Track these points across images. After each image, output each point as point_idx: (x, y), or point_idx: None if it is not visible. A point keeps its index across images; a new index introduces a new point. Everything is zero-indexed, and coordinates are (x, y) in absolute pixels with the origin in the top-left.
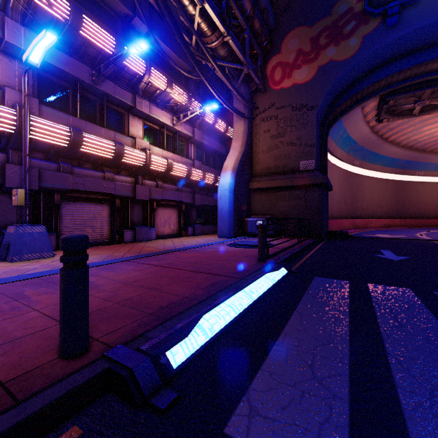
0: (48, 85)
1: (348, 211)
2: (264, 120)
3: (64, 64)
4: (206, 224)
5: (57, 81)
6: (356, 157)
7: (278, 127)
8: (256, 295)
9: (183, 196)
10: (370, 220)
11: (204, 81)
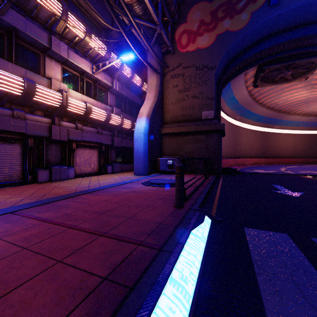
0: None
1: (232, 152)
2: (173, 77)
3: None
4: (124, 163)
5: None
6: (237, 113)
7: (185, 83)
8: (188, 296)
9: (103, 138)
10: (246, 159)
11: (121, 29)
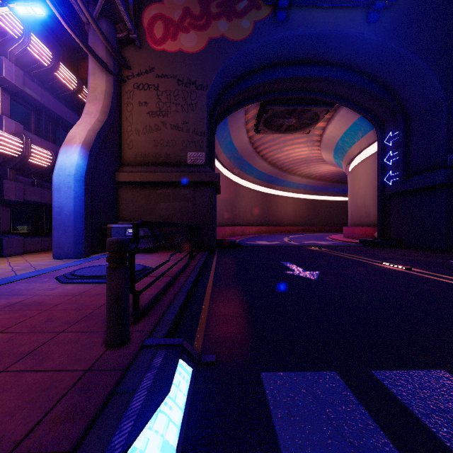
0: None
1: (229, 218)
2: (139, 87)
3: None
4: (36, 235)
5: None
6: (235, 166)
7: (160, 102)
8: None
9: None
10: (246, 227)
11: None
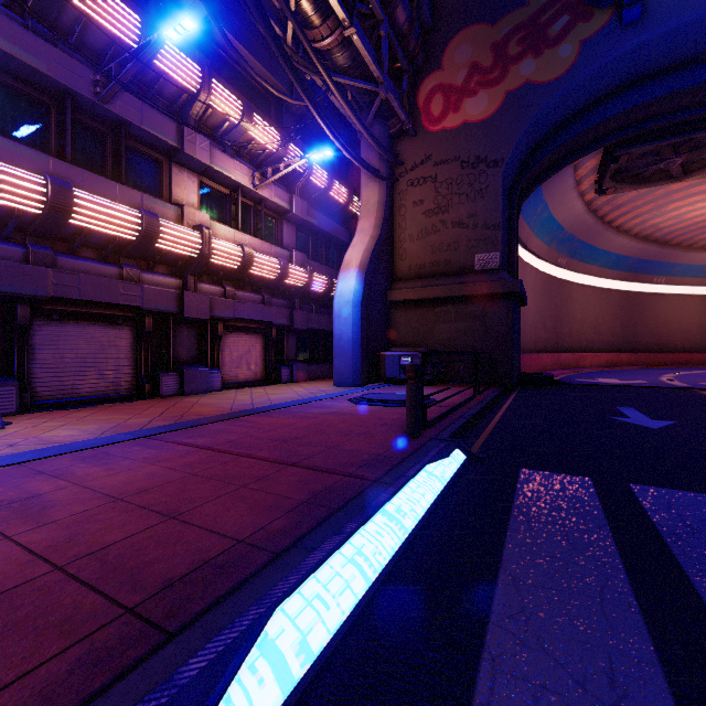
0: (5, 97)
1: (549, 340)
2: (413, 183)
3: (37, 57)
4: (314, 363)
5: (23, 91)
6: (561, 252)
7: (438, 196)
8: (408, 524)
9: (273, 312)
10: (583, 355)
11: (309, 105)
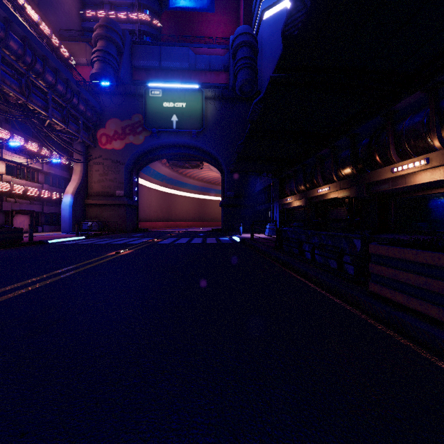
0: None
1: (164, 217)
2: (96, 163)
3: None
4: (53, 225)
5: None
6: (169, 184)
7: (104, 170)
8: (69, 239)
9: (35, 207)
10: (180, 223)
11: (52, 150)
